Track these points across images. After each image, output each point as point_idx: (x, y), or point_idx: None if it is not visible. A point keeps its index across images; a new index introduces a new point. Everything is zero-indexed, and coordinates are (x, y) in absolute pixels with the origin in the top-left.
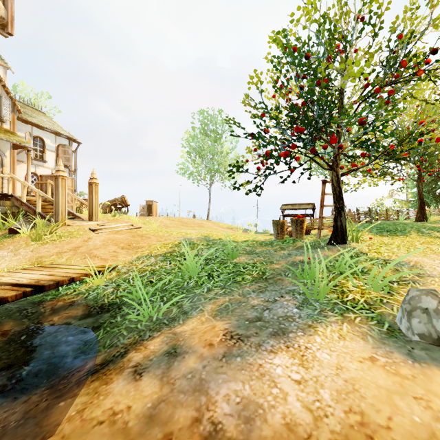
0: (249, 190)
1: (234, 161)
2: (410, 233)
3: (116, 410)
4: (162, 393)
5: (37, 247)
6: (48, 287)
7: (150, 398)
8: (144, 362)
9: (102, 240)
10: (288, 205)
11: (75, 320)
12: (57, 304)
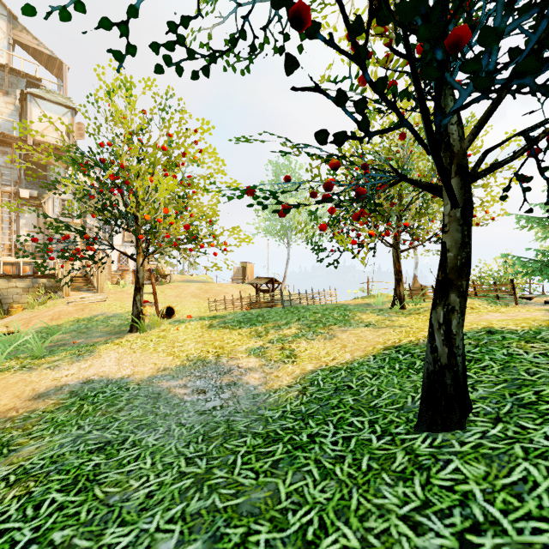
0: (65, 282)
1: None
2: (257, 326)
3: None
4: None
5: (25, 313)
6: None
7: None
8: None
9: (55, 311)
10: (256, 279)
11: None
12: None
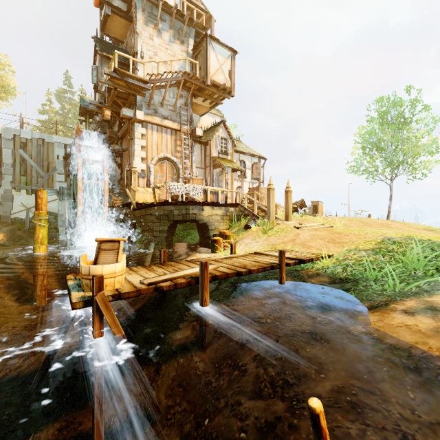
0: None
1: (428, 146)
2: None
3: (406, 324)
4: (439, 324)
5: (266, 238)
6: (306, 261)
7: (430, 324)
8: (409, 310)
9: (309, 235)
10: None
11: (326, 284)
12: (308, 273)
